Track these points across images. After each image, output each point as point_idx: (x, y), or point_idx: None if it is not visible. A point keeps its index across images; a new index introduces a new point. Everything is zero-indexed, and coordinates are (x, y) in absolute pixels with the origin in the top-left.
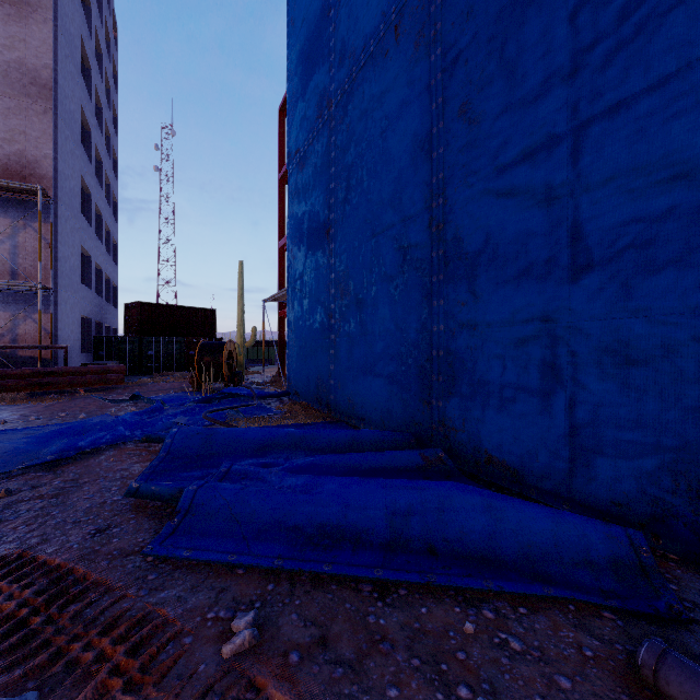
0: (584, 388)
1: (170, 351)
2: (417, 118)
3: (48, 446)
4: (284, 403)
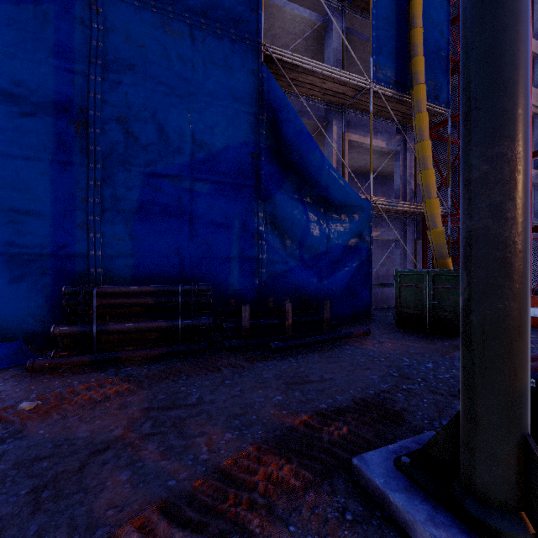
0: None
1: None
2: None
3: None
4: None
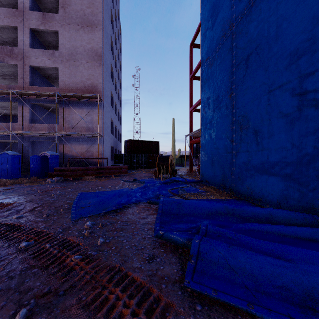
0: None
1: (141, 160)
2: (315, 6)
3: (110, 202)
4: (201, 186)
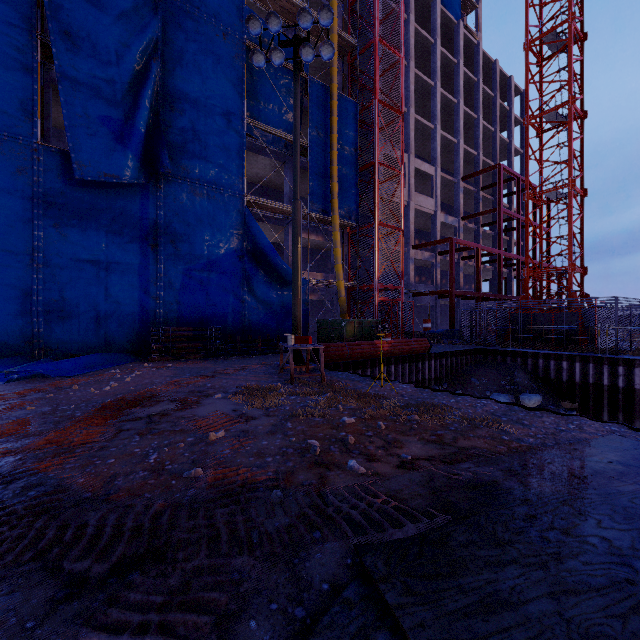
0: (110, 328)
1: None
2: (19, 207)
3: None
4: None
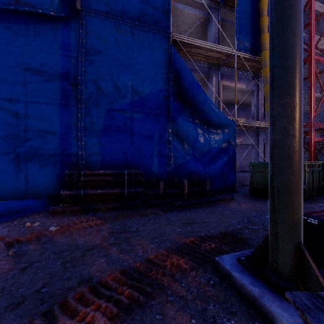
0: (29, 171)
1: None
2: None
3: None
4: None
